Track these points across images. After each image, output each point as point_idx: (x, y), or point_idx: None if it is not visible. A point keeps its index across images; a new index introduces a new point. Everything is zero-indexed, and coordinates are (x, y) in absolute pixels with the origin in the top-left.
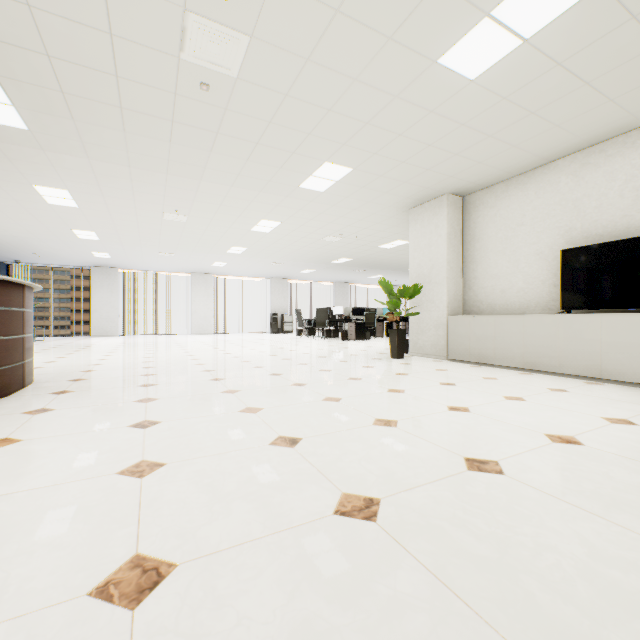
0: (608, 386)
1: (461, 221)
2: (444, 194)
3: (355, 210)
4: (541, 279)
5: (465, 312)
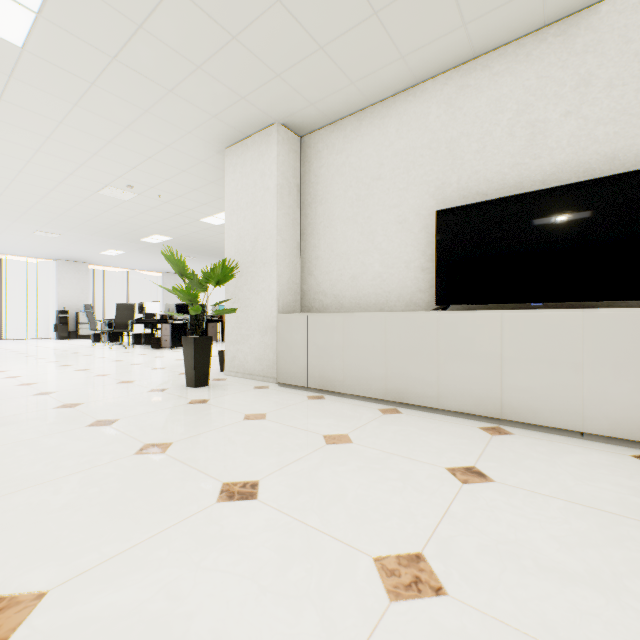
0: (522, 438)
1: (299, 173)
2: (273, 123)
3: (129, 129)
4: (405, 259)
5: (304, 309)
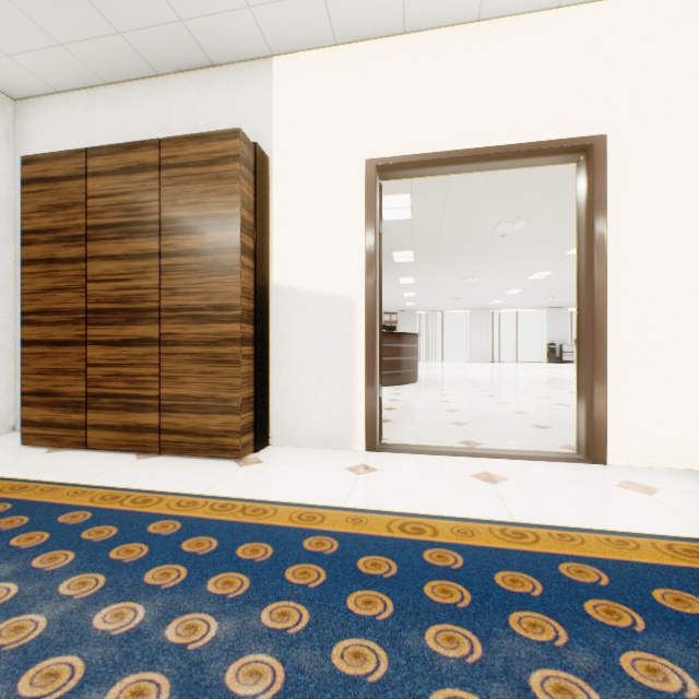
0: None
1: None
2: None
3: None
4: None
5: None
